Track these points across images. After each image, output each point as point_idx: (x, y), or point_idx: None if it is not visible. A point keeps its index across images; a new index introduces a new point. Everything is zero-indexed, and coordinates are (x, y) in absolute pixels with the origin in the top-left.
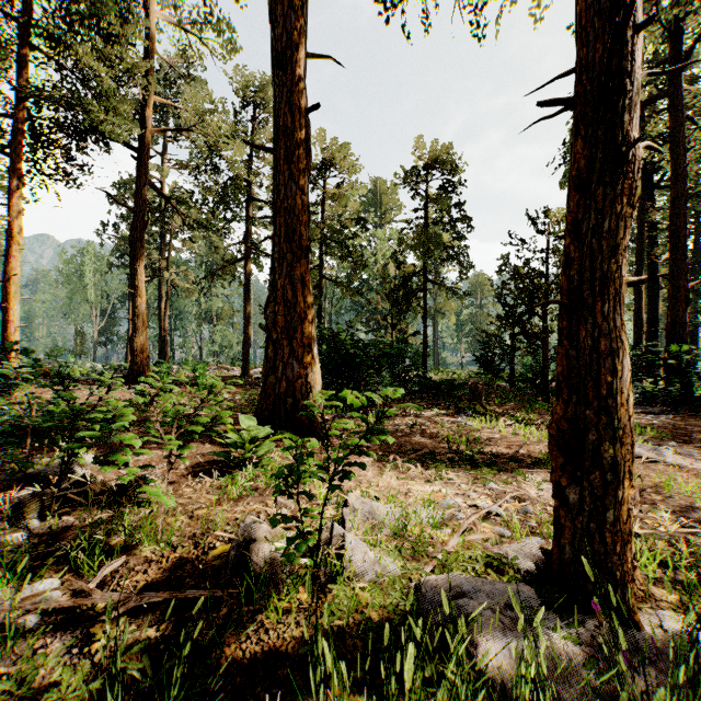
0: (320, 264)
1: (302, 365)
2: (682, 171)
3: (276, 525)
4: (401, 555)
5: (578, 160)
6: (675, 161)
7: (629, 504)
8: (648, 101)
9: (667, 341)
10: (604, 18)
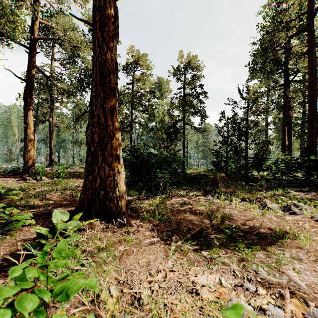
0: (131, 114)
1: (111, 168)
2: (314, 68)
3: None
4: None
5: None
6: (310, 63)
7: None
8: (297, 32)
9: (306, 154)
10: None
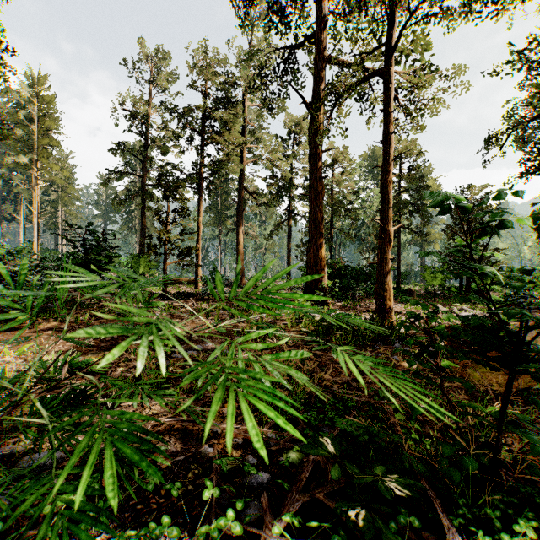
0: (331, 220)
1: (320, 277)
2: None
3: None
4: None
5: (379, 233)
6: None
7: (389, 305)
8: None
9: None
10: (381, 206)
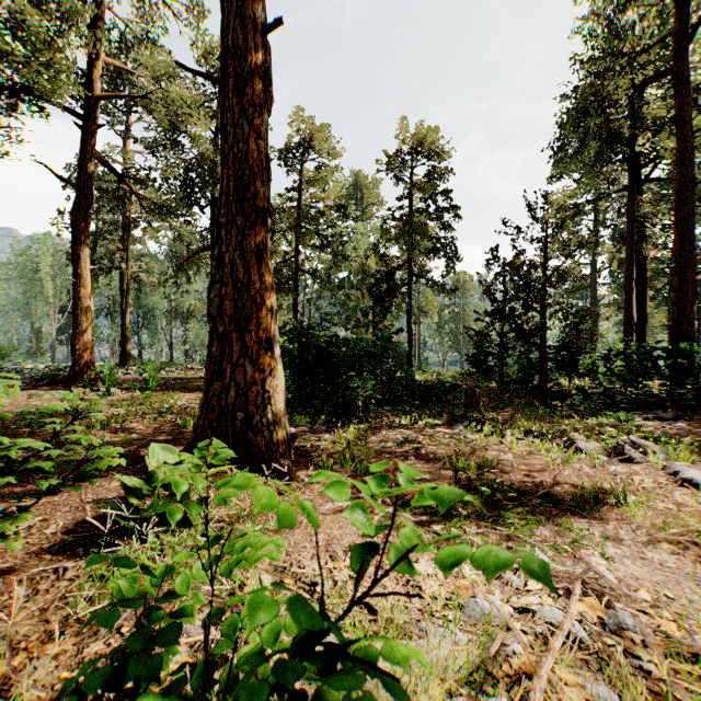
0: (296, 255)
1: (258, 367)
2: (690, 154)
3: None
4: None
5: None
6: (681, 143)
7: None
8: (652, 78)
9: (673, 339)
10: None
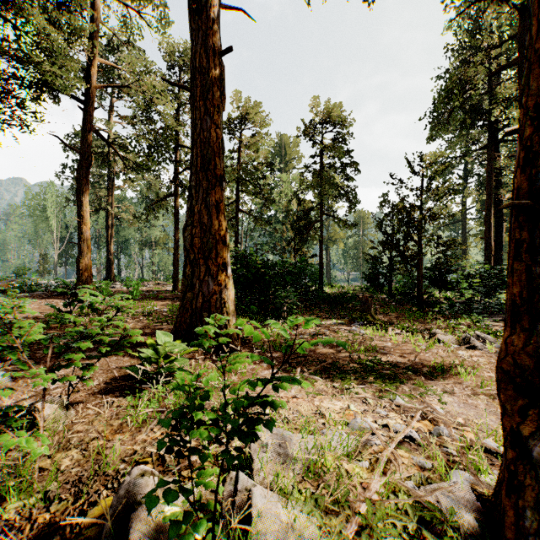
0: (236, 199)
1: (217, 282)
2: None
3: (155, 505)
4: (317, 506)
5: None
6: None
7: None
8: (502, 68)
9: None
10: None
